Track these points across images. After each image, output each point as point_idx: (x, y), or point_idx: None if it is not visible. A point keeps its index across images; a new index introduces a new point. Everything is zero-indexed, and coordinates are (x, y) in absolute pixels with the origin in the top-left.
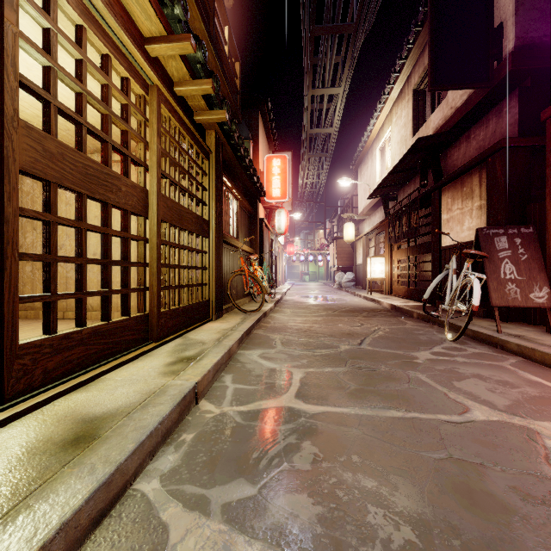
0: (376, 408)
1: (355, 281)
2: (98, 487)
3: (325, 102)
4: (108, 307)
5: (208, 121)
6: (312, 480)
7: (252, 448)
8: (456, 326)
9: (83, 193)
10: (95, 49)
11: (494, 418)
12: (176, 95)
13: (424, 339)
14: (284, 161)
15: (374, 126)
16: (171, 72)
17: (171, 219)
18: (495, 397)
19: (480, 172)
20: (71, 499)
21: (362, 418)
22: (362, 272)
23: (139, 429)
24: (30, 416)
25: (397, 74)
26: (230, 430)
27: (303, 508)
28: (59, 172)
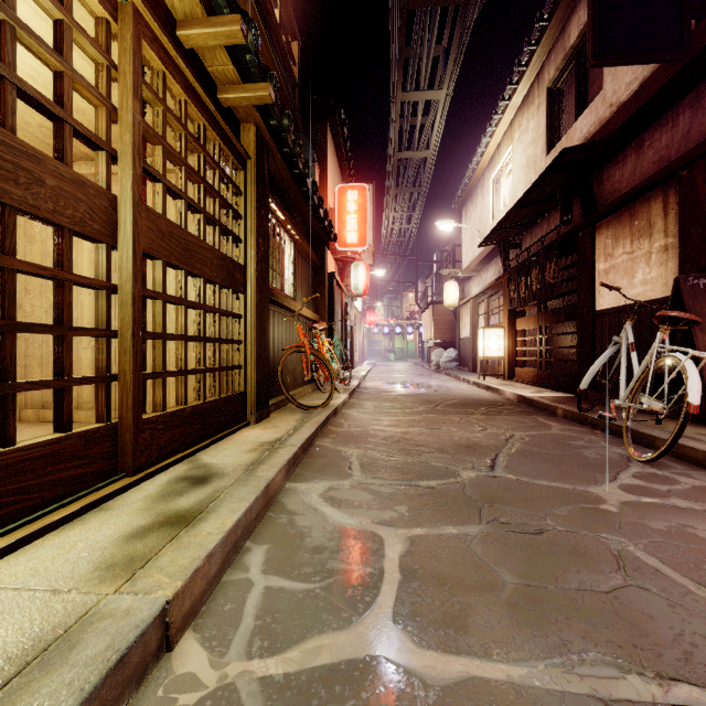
0: (587, 664)
1: (459, 361)
2: None
3: (419, 112)
4: (4, 419)
5: (242, 103)
6: None
7: None
8: (639, 434)
9: None
10: None
11: None
12: (182, 45)
13: (593, 457)
14: (363, 193)
15: (487, 148)
16: None
17: (168, 253)
18: None
19: (666, 194)
20: None
21: None
22: (468, 348)
23: None
24: None
25: (523, 68)
26: None
27: None
28: None
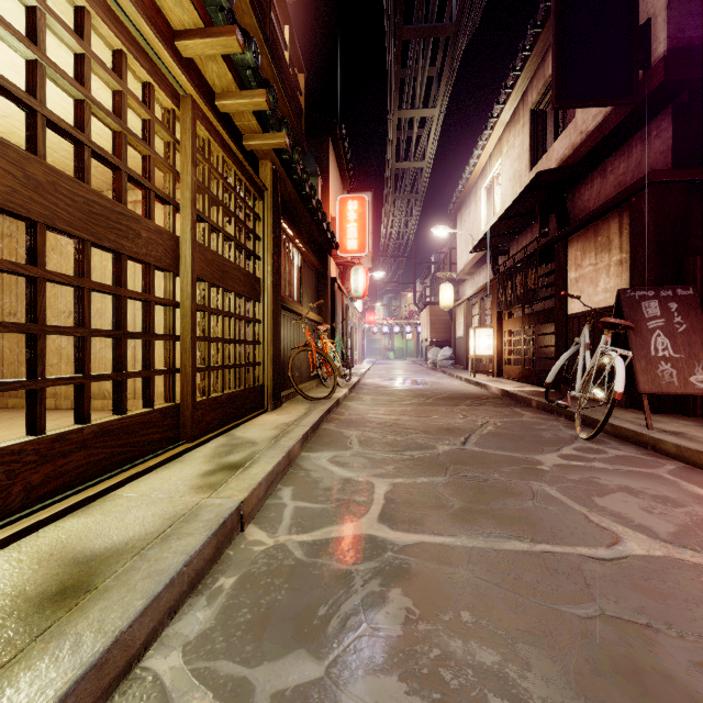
0: (491, 537)
1: (454, 359)
2: (83, 674)
3: (415, 127)
4: (121, 396)
5: (262, 148)
6: (405, 653)
7: (318, 601)
8: (590, 419)
9: (84, 238)
10: (106, 45)
11: (657, 553)
12: (219, 111)
13: (548, 437)
14: (362, 203)
15: (479, 159)
16: (212, 80)
17: (211, 276)
18: (654, 520)
19: (621, 216)
20: (37, 698)
21: (472, 553)
22: (462, 347)
23: (155, 575)
24: (1, 554)
25: (509, 90)
26: (287, 572)
27: (392, 700)
28: (49, 209)
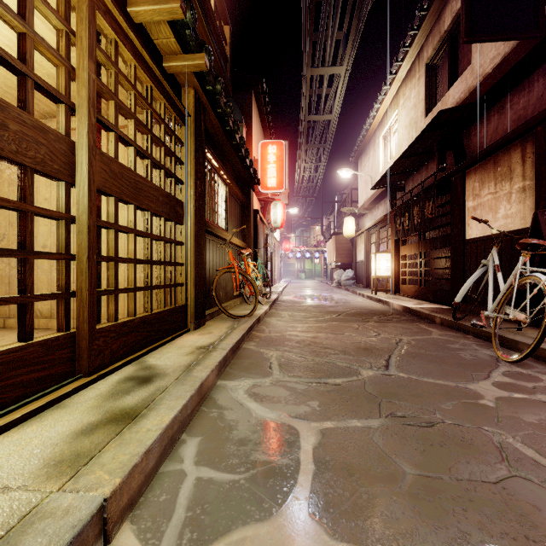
0: None
1: (355, 279)
2: None
3: (324, 84)
4: None
5: (183, 70)
6: None
7: None
8: (504, 339)
9: None
10: None
11: None
12: (132, 20)
13: (468, 358)
14: (280, 147)
15: (378, 112)
16: None
17: (119, 191)
18: None
19: (524, 146)
20: None
21: None
22: (362, 269)
23: None
24: None
25: (406, 48)
26: None
27: None
28: None
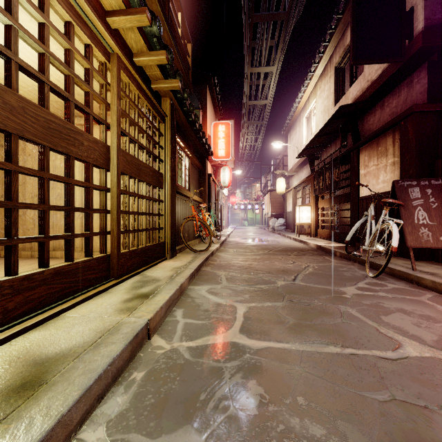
0: (315, 343)
1: (286, 226)
2: None
3: (261, 78)
4: (70, 250)
5: (164, 89)
6: (260, 428)
7: (200, 389)
8: (375, 264)
9: (45, 145)
10: (61, 19)
11: (426, 354)
12: (136, 64)
13: (348, 275)
14: (228, 127)
15: (302, 99)
16: (131, 44)
17: (130, 171)
18: (422, 332)
19: (394, 134)
20: None
21: (302, 355)
22: (291, 218)
23: (88, 372)
24: None
25: (321, 55)
26: (179, 368)
27: None
28: (20, 124)
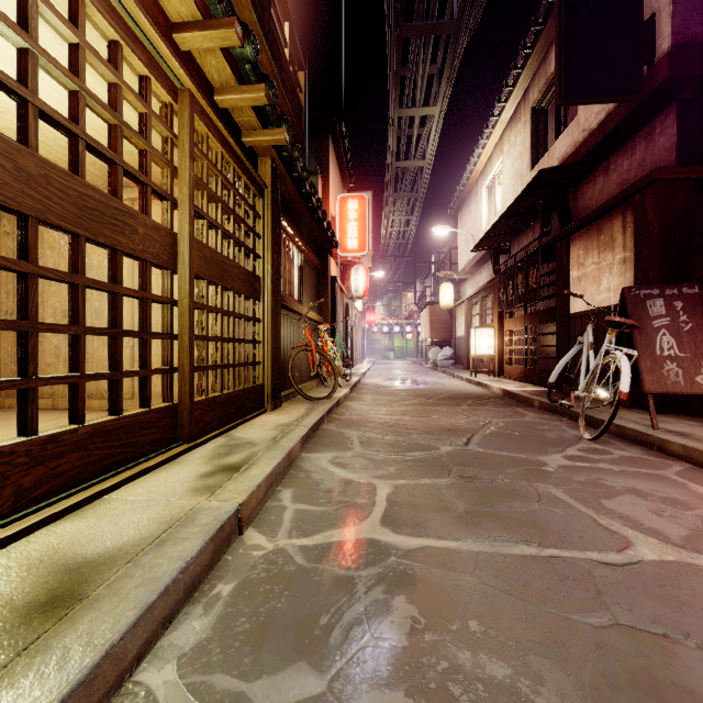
0: (497, 541)
1: (455, 359)
2: (69, 692)
3: (415, 126)
4: (117, 396)
5: (262, 144)
6: (411, 666)
7: (319, 609)
8: (594, 419)
9: (78, 234)
10: (102, 37)
11: (669, 558)
12: (218, 106)
13: (551, 437)
14: (363, 202)
15: (480, 158)
16: (210, 74)
17: (210, 274)
18: (664, 523)
19: (624, 214)
20: None
21: (478, 558)
22: (463, 347)
23: (149, 583)
24: None
25: (510, 88)
26: (287, 578)
27: None
28: (42, 202)
